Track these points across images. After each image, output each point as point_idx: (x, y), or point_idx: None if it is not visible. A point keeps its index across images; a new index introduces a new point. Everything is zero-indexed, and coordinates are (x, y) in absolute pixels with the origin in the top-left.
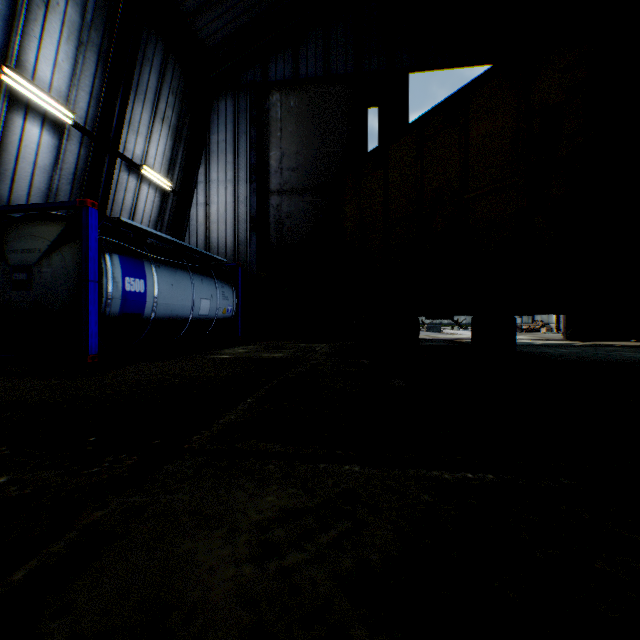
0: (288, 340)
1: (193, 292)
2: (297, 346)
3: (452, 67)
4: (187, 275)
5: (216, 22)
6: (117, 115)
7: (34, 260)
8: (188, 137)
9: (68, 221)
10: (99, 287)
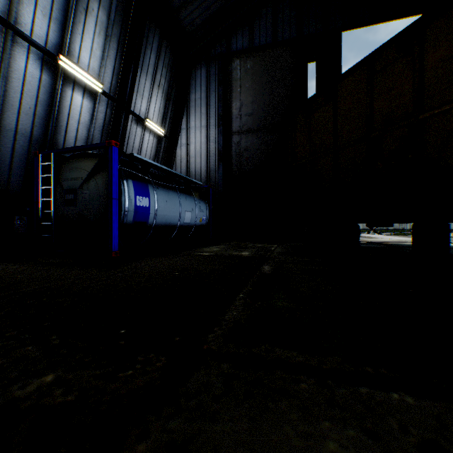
0: (246, 241)
1: (180, 206)
2: (255, 246)
3: (378, 22)
4: (176, 194)
5: (195, 12)
6: (129, 84)
7: (78, 185)
8: (175, 98)
9: (99, 157)
10: (119, 203)
